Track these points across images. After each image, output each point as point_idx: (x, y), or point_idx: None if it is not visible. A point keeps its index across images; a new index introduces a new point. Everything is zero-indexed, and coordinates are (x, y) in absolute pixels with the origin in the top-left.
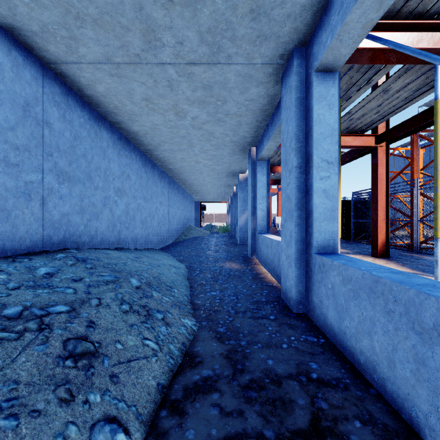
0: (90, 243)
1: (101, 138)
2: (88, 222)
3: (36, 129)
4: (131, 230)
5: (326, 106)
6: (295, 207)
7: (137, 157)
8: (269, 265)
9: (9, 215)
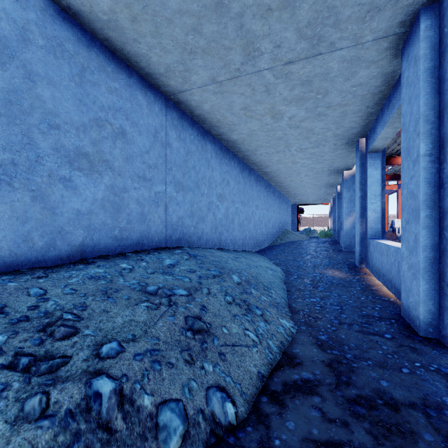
0: (198, 242)
1: (206, 150)
2: (196, 224)
3: (161, 150)
4: (230, 232)
5: None
6: (423, 206)
7: (235, 163)
8: (385, 276)
9: (145, 218)
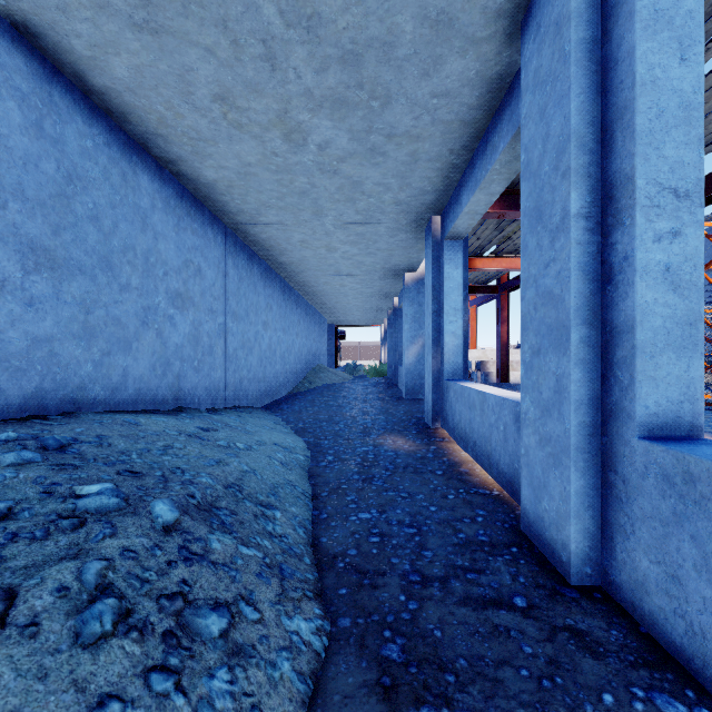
0: (109, 399)
1: (136, 189)
2: (104, 357)
3: None
4: (205, 374)
5: (671, 43)
6: (575, 319)
7: (217, 236)
8: (477, 445)
9: None
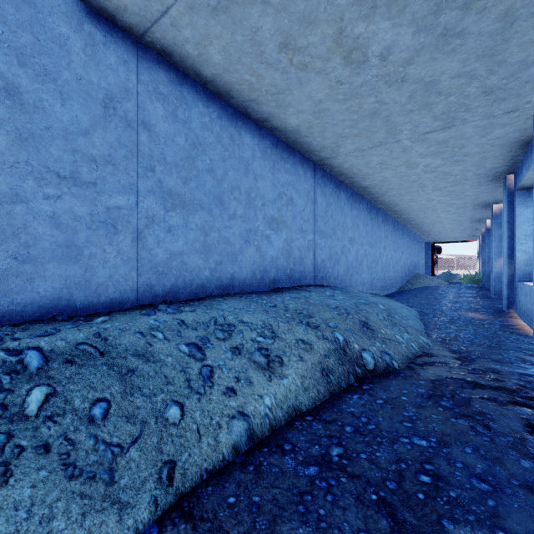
0: (334, 282)
1: (340, 199)
2: (333, 266)
3: (311, 207)
4: (359, 274)
5: None
6: None
7: (363, 206)
8: (528, 316)
9: (302, 261)
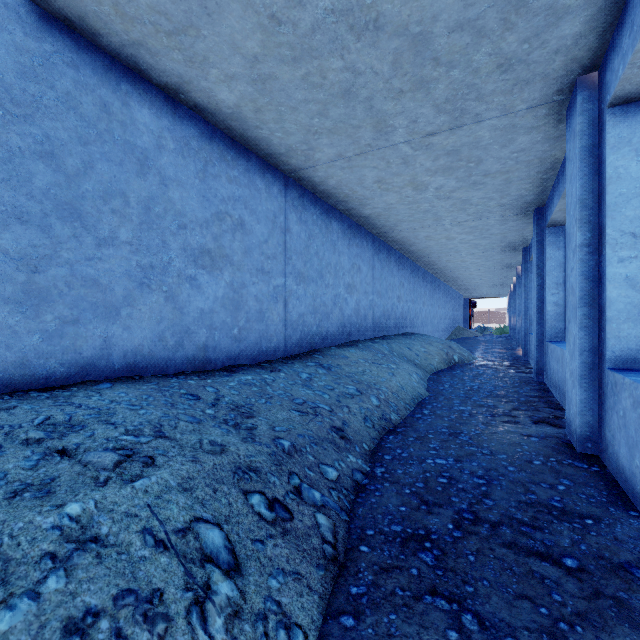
0: (417, 331)
1: (419, 278)
2: (416, 321)
3: (409, 286)
4: (427, 327)
5: None
6: (523, 315)
7: (428, 278)
8: None
9: (406, 319)
